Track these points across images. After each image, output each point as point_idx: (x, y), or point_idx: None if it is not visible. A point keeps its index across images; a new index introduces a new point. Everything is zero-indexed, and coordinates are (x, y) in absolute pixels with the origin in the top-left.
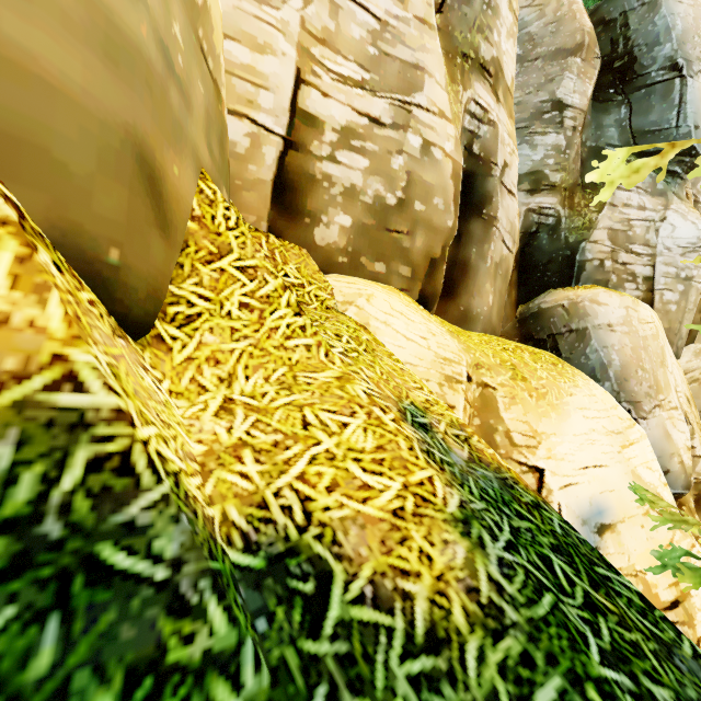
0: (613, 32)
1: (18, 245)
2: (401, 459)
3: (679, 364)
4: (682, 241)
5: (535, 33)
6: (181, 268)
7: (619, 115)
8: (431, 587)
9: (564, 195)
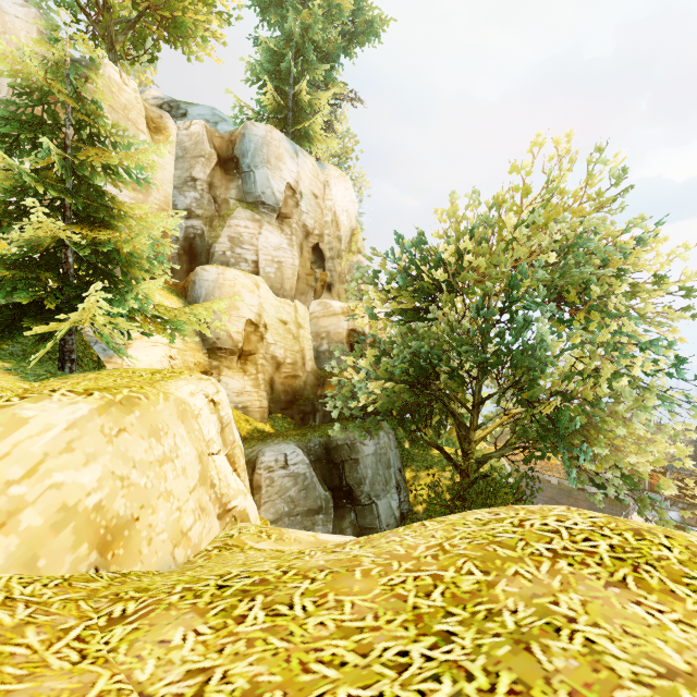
0: (233, 145)
1: None
2: None
3: (292, 306)
4: (273, 244)
5: (188, 145)
6: None
7: (237, 184)
8: None
9: (206, 220)
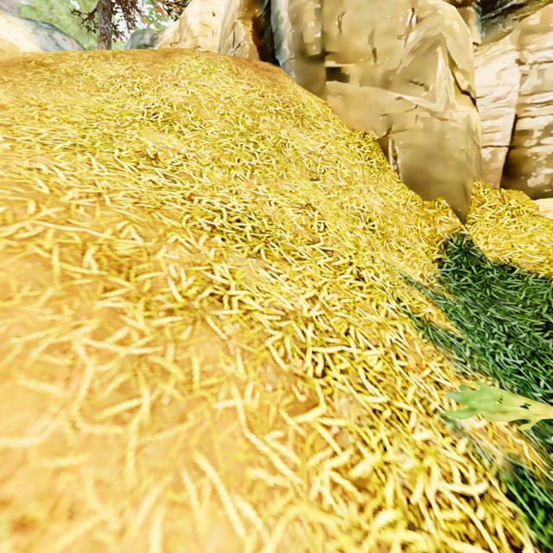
0: None
1: (451, 211)
2: (548, 253)
3: None
4: None
5: None
6: (470, 210)
7: None
8: (546, 273)
9: None
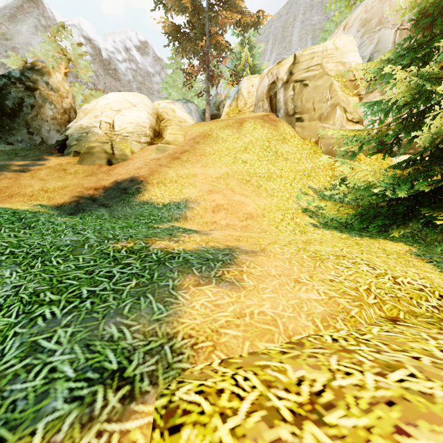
0: None
1: (341, 166)
2: None
3: None
4: None
5: None
6: None
7: None
8: None
9: None
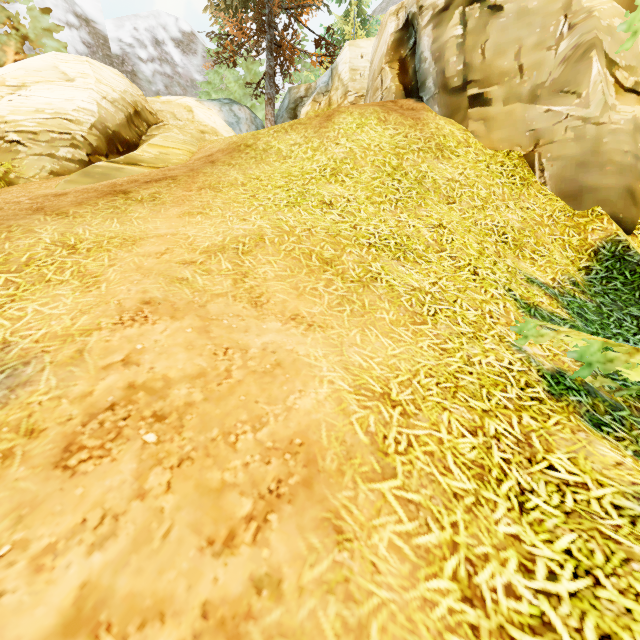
0: None
1: (606, 218)
2: None
3: None
4: None
5: None
6: None
7: None
8: None
9: None
